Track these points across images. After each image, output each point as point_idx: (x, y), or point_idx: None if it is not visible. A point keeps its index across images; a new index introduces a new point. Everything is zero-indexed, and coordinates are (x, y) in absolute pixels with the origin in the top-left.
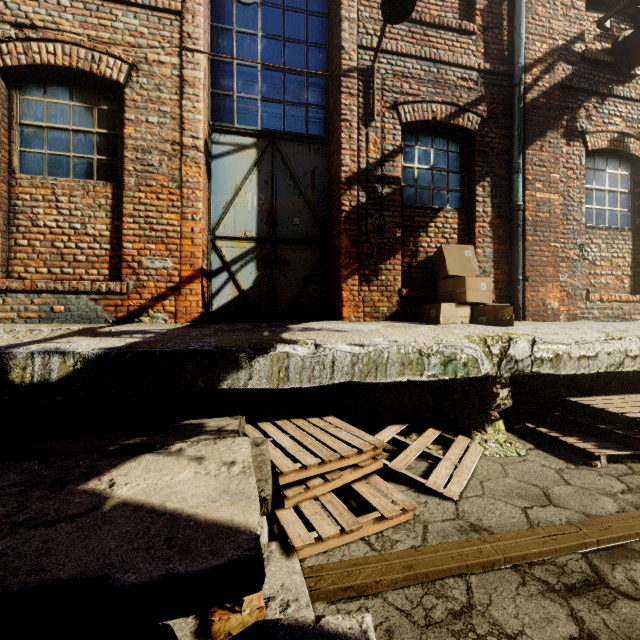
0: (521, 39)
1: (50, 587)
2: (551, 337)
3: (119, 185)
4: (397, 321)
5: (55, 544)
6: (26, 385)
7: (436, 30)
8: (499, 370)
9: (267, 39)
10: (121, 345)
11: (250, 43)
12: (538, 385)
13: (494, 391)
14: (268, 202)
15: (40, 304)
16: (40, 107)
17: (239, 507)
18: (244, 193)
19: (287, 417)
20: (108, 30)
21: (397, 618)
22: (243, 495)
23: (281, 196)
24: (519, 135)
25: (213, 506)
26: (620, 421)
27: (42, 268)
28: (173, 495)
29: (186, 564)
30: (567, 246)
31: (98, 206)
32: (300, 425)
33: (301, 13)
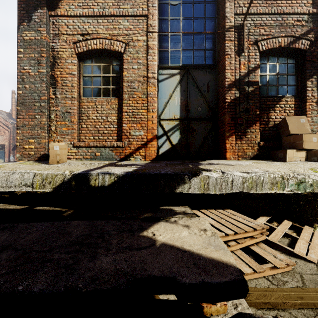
0: None
1: (152, 278)
2: None
3: (120, 98)
4: (257, 160)
5: (144, 259)
6: (96, 187)
7: None
8: None
9: (185, 20)
10: (131, 170)
11: (176, 23)
12: None
13: None
14: (185, 100)
15: (91, 152)
16: (90, 68)
17: (221, 253)
18: (174, 97)
19: (205, 208)
20: (116, 30)
21: None
22: (220, 247)
23: (192, 97)
24: None
25: (207, 250)
26: None
27: (91, 137)
28: (184, 243)
29: (209, 278)
30: None
31: (112, 108)
32: (214, 213)
33: (202, 3)
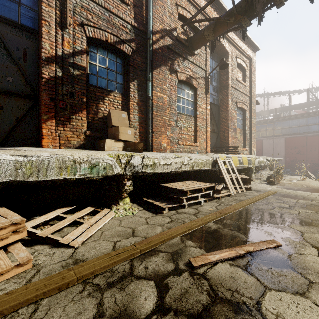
0: (150, 17)
1: None
2: (152, 155)
3: None
4: (83, 149)
5: None
6: None
7: None
8: (125, 171)
9: None
10: None
11: None
12: (152, 180)
13: (123, 183)
14: None
15: None
16: None
17: None
18: None
19: None
20: None
21: None
22: None
23: None
24: (149, 63)
25: None
26: (177, 192)
27: None
28: None
29: None
30: (170, 119)
31: None
32: None
33: None
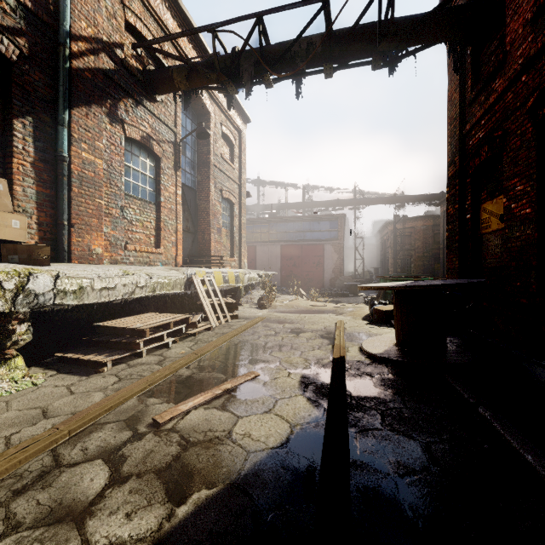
0: (66, 5)
1: None
2: (77, 273)
3: None
4: None
5: None
6: None
7: None
8: (14, 305)
9: None
10: None
11: None
12: (73, 317)
13: (10, 328)
14: None
15: None
16: None
17: None
18: None
19: None
20: None
21: None
22: None
23: None
24: (64, 92)
25: None
26: (127, 333)
27: None
28: None
29: None
30: (111, 205)
31: None
32: None
33: None
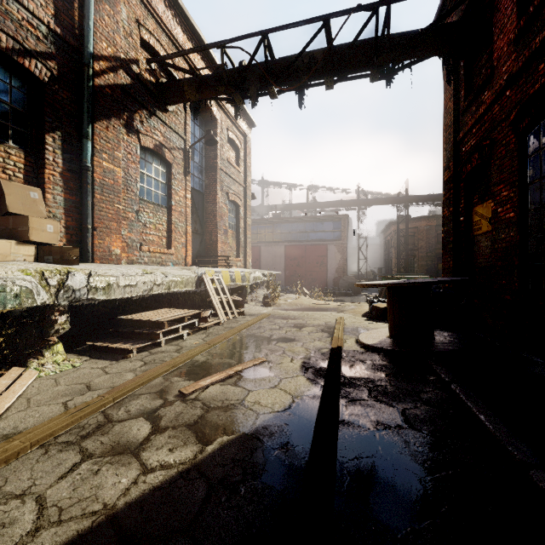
0: (90, 29)
1: None
2: (105, 271)
3: None
4: None
5: None
6: None
7: None
8: (57, 299)
9: None
10: None
11: None
12: (99, 311)
13: (53, 318)
14: None
15: None
16: None
17: None
18: None
19: None
20: None
21: None
22: None
23: None
24: (88, 108)
25: None
26: (148, 325)
27: None
28: None
29: None
30: (127, 209)
31: None
32: None
33: None
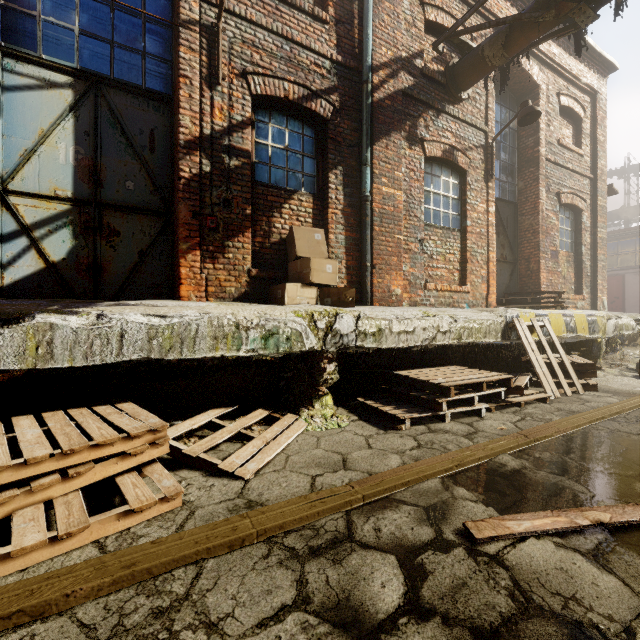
0: (368, 39)
1: None
2: (376, 313)
3: None
4: (245, 302)
5: None
6: None
7: (289, 8)
8: (325, 344)
9: None
10: None
11: None
12: (374, 362)
13: (322, 366)
14: (90, 158)
15: None
16: None
17: None
18: (54, 142)
19: (67, 407)
20: None
21: (72, 638)
22: None
23: (109, 153)
24: (367, 130)
25: None
26: (427, 388)
27: None
28: None
29: None
30: (409, 239)
31: None
32: (74, 414)
33: None
